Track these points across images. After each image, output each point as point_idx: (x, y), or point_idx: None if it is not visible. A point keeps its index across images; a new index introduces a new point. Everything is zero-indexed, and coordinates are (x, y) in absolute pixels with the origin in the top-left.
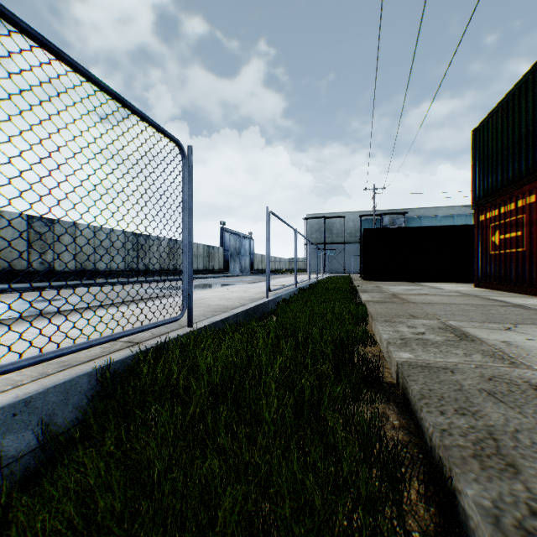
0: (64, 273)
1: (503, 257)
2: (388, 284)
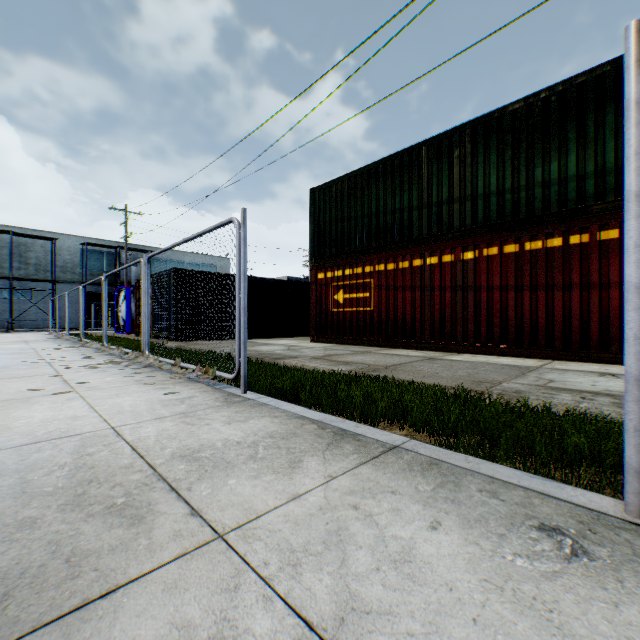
0: None
1: (350, 314)
2: (227, 344)
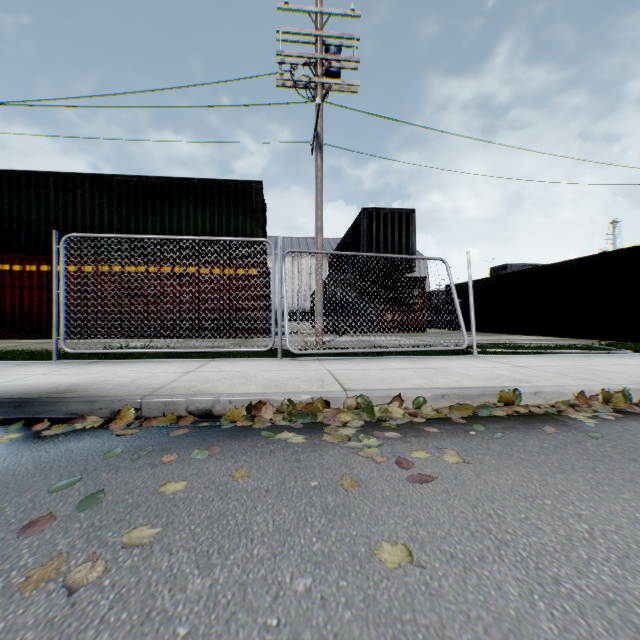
0: None
1: None
2: None
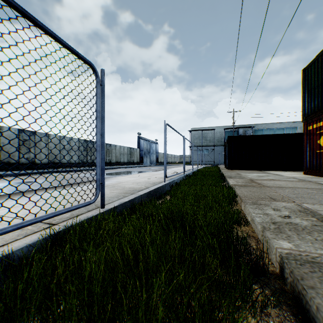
0: (41, 165)
1: None
2: (244, 171)
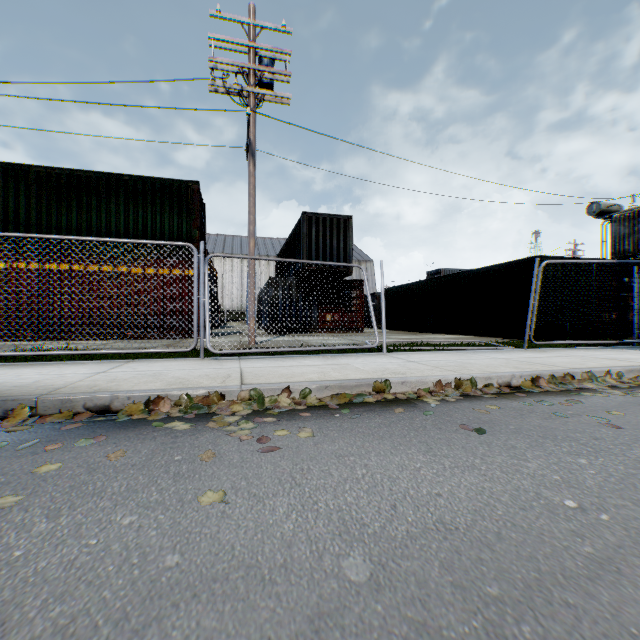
0: None
1: None
2: None
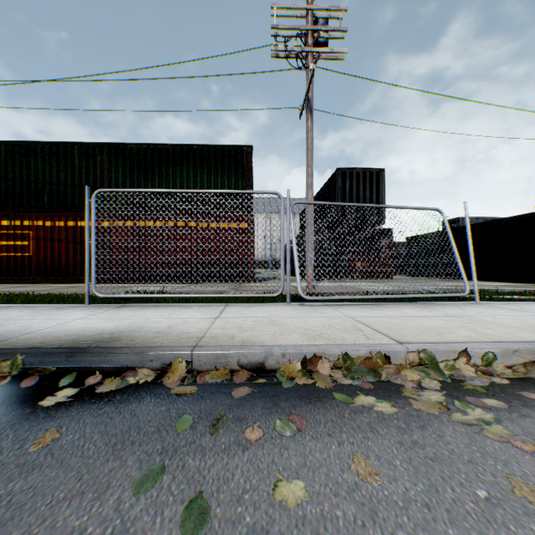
0: None
1: (9, 258)
2: None
